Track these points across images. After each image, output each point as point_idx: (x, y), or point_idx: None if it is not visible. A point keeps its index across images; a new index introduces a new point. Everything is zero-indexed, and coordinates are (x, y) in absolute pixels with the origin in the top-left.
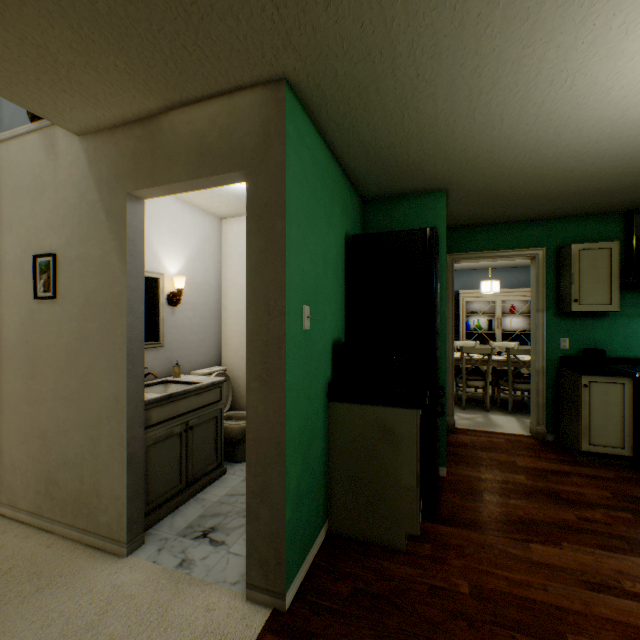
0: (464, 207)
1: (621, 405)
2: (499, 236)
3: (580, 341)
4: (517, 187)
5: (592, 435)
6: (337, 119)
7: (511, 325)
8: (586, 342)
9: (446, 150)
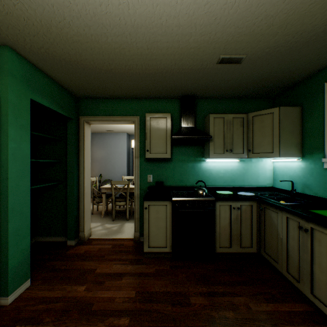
0: (61, 75)
1: (166, 219)
2: (114, 107)
3: (158, 176)
4: (76, 56)
5: (150, 240)
6: None
7: None
8: (162, 177)
9: None
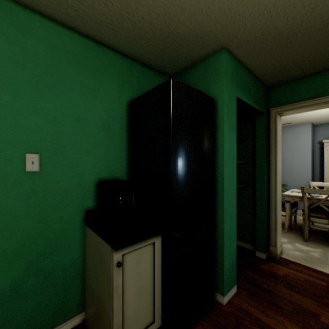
0: (263, 61)
1: None
2: (325, 82)
3: None
4: (302, 17)
5: None
6: (59, 9)
7: None
8: None
9: (171, 1)
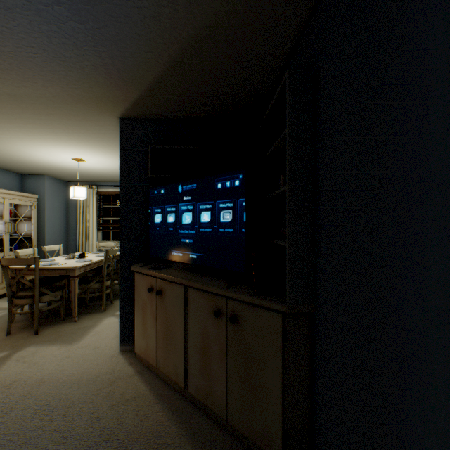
0: None
1: None
2: None
3: None
4: None
5: None
6: None
7: (0, 230)
8: None
9: None
